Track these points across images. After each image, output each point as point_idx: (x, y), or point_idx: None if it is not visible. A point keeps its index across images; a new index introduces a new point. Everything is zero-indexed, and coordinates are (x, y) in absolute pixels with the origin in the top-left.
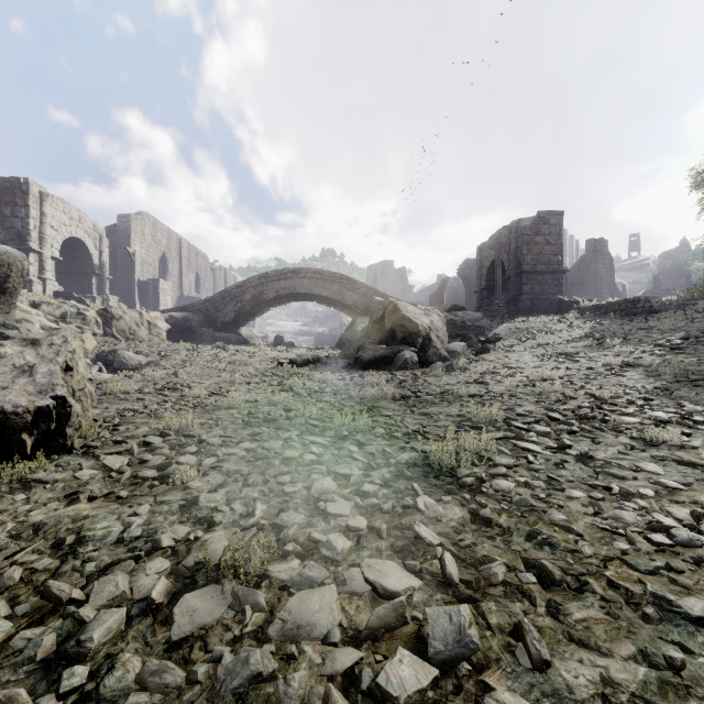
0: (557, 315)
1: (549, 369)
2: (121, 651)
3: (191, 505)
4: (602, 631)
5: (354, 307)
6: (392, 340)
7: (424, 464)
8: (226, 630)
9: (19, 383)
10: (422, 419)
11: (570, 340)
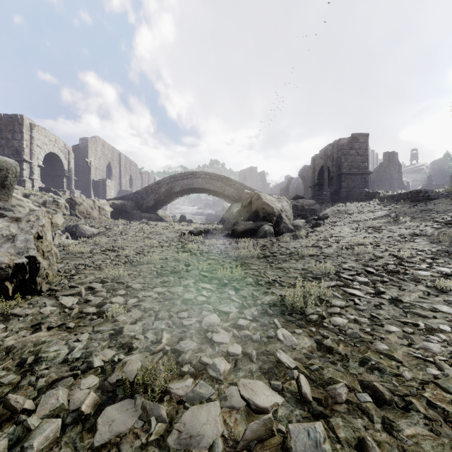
0: (364, 201)
1: (362, 237)
2: None
3: (118, 334)
4: (429, 447)
5: (231, 197)
6: (256, 218)
7: (281, 305)
8: (135, 438)
9: (4, 247)
10: (278, 272)
11: (375, 218)
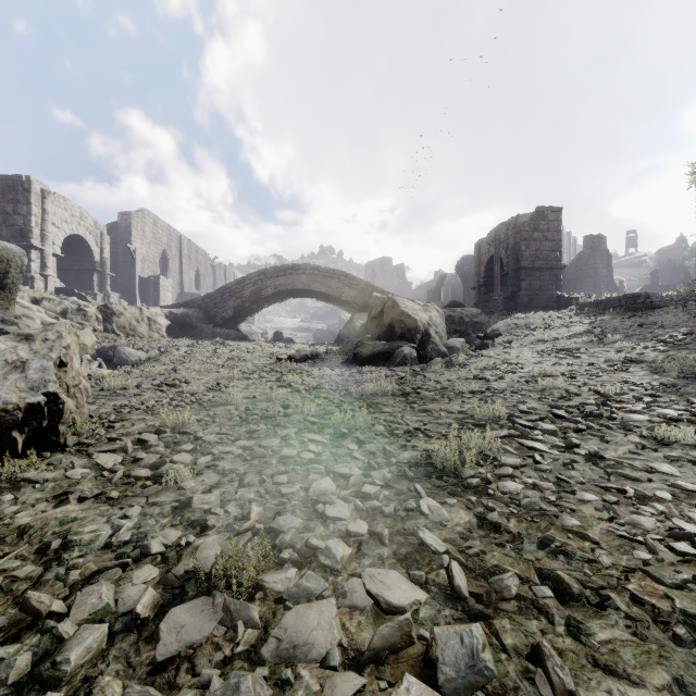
0: (555, 311)
1: (550, 364)
2: (101, 673)
3: (184, 507)
4: (630, 656)
5: (353, 303)
6: (390, 336)
7: (426, 464)
8: (215, 650)
9: (10, 379)
10: (423, 416)
11: (570, 336)
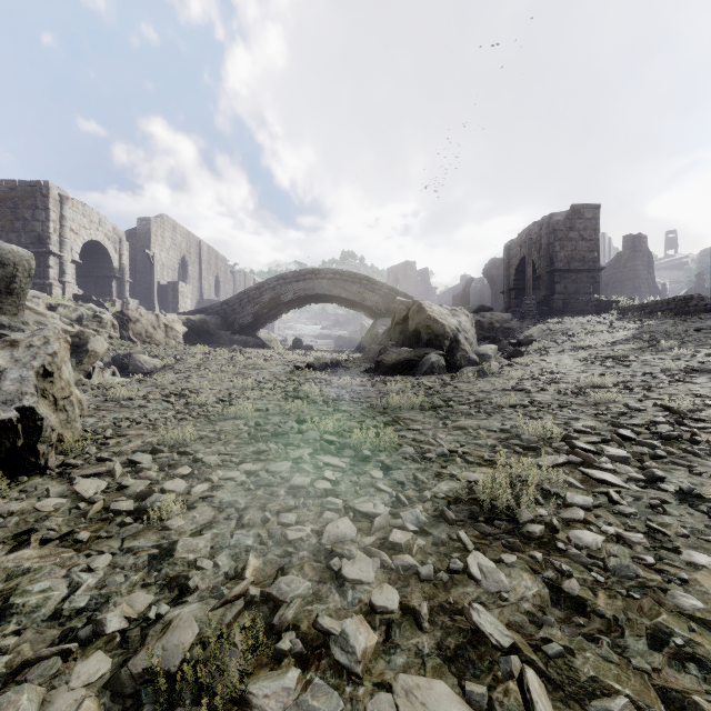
0: (594, 315)
1: (596, 374)
2: None
3: (165, 556)
4: None
5: (375, 309)
6: (416, 342)
7: (469, 500)
8: None
9: None
10: (459, 435)
11: (615, 342)
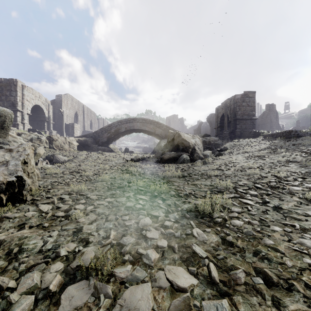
0: (253, 138)
1: (251, 163)
2: None
3: (79, 231)
4: None
5: (160, 135)
6: (177, 150)
7: (195, 210)
8: (88, 310)
9: (0, 169)
10: (193, 187)
11: (260, 149)
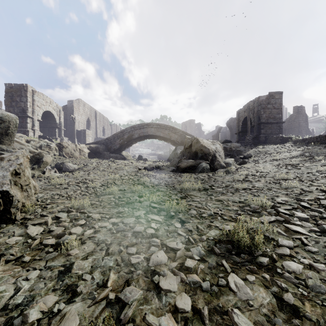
0: (280, 144)
1: (284, 173)
2: None
3: (67, 271)
4: None
5: (176, 141)
6: (195, 157)
7: (226, 241)
8: None
9: None
10: (218, 204)
11: (291, 157)
